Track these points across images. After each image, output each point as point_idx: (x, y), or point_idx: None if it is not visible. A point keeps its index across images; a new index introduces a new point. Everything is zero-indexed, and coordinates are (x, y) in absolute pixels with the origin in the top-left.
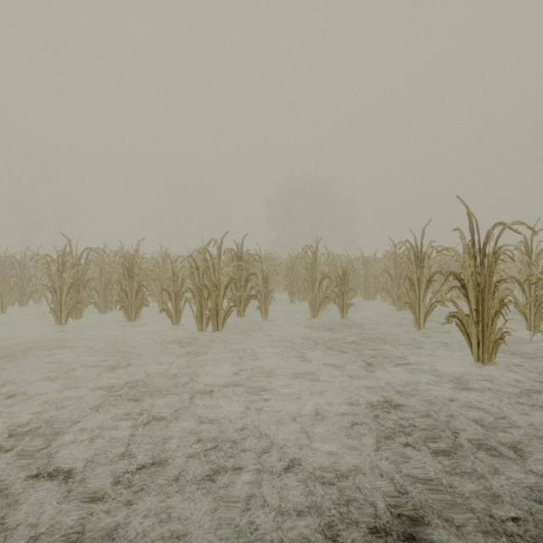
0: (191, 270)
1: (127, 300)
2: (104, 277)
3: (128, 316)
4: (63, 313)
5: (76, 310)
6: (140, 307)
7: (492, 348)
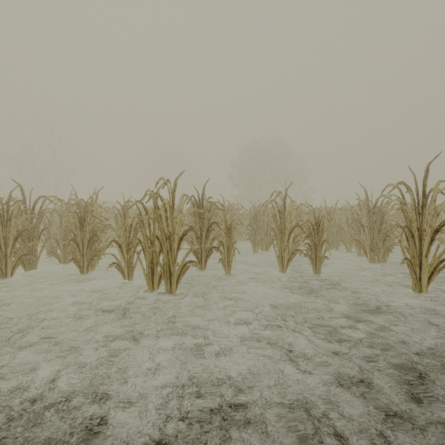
0: (140, 218)
1: (79, 252)
2: (63, 227)
3: (79, 268)
4: (8, 265)
5: (29, 262)
6: (92, 259)
7: None
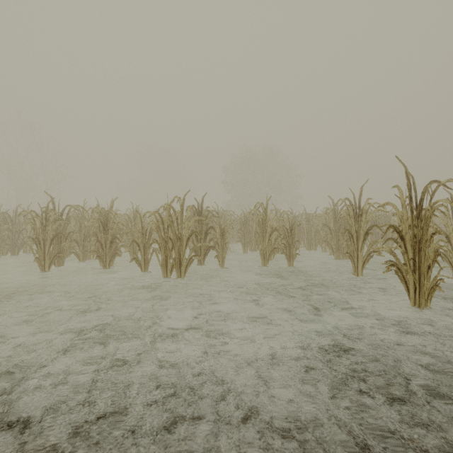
0: (157, 224)
1: (102, 250)
2: (83, 231)
3: (103, 264)
4: (46, 261)
5: (58, 259)
6: (113, 256)
7: (428, 294)
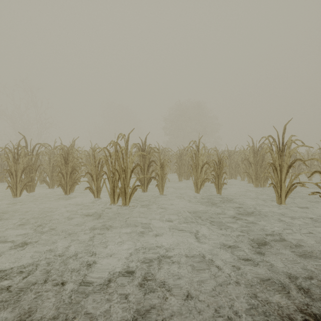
0: (106, 158)
1: (64, 180)
2: (51, 164)
3: (64, 191)
4: (18, 189)
5: (30, 187)
6: (73, 185)
7: None
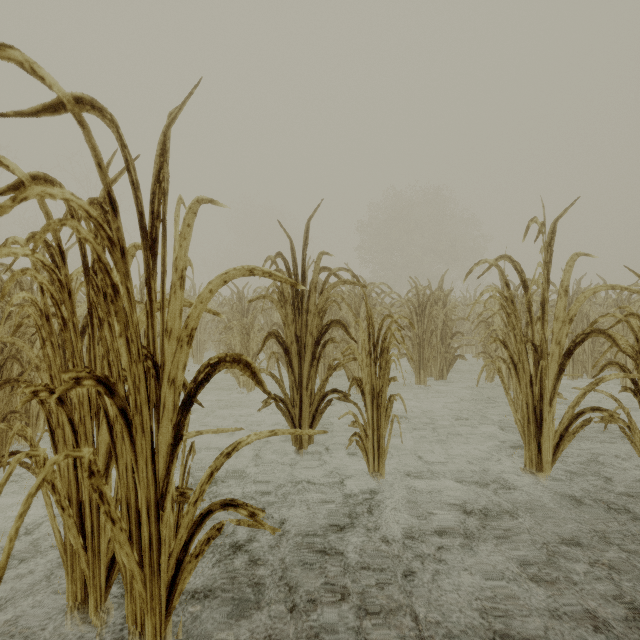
0: (39, 305)
1: None
2: None
3: None
4: None
5: None
6: (6, 421)
7: None
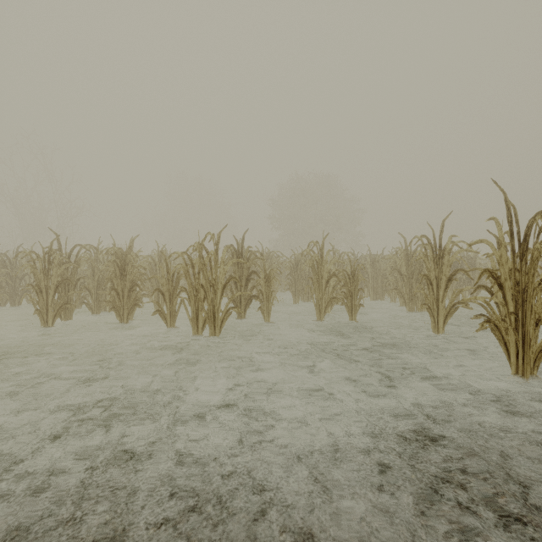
0: (186, 267)
1: (119, 301)
2: (97, 276)
3: (120, 317)
4: (49, 314)
5: (65, 311)
6: (133, 308)
7: (535, 359)
